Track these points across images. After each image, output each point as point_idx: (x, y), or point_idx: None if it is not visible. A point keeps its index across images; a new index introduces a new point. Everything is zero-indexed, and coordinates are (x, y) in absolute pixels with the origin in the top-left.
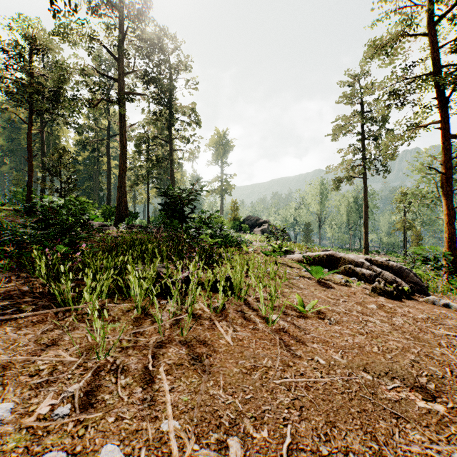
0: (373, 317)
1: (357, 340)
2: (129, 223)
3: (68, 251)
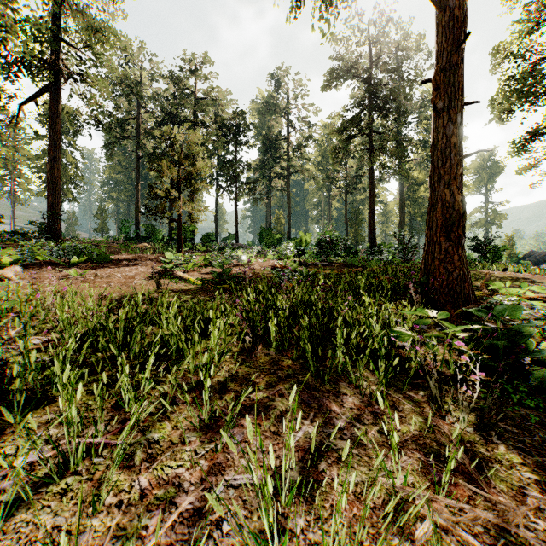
0: None
1: None
2: None
3: None
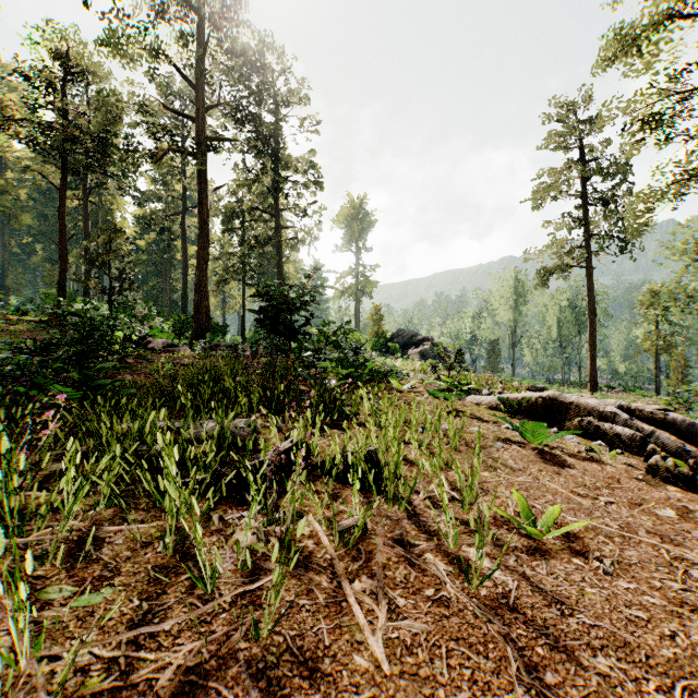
0: (685, 546)
1: (696, 635)
2: (212, 341)
3: (75, 395)
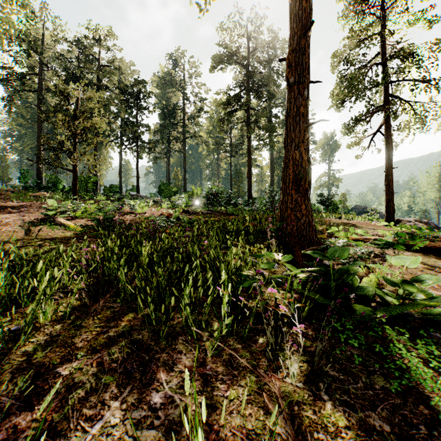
0: None
1: None
2: None
3: None
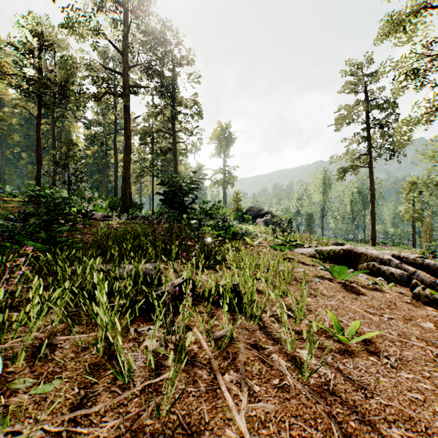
0: None
1: None
2: (133, 214)
3: (43, 248)
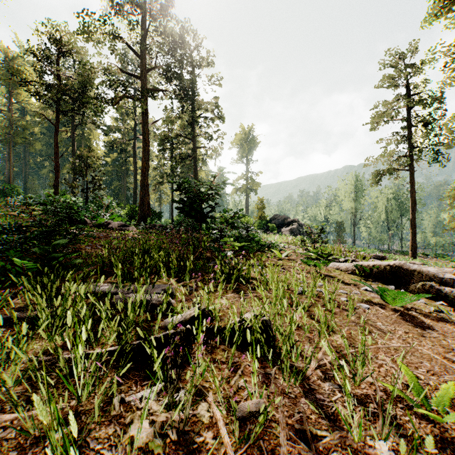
0: None
1: None
2: (151, 222)
3: (33, 265)
